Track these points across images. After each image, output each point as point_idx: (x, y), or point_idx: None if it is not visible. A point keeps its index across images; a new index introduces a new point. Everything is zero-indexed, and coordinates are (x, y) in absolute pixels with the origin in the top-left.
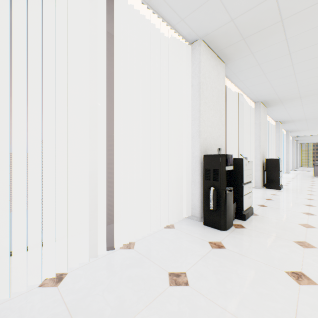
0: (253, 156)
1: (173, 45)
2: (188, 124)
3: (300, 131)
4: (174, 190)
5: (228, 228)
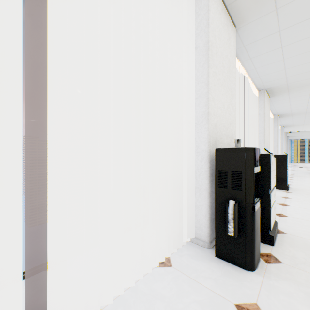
0: None
1: None
2: (189, 105)
3: (294, 126)
4: (169, 198)
5: (257, 265)
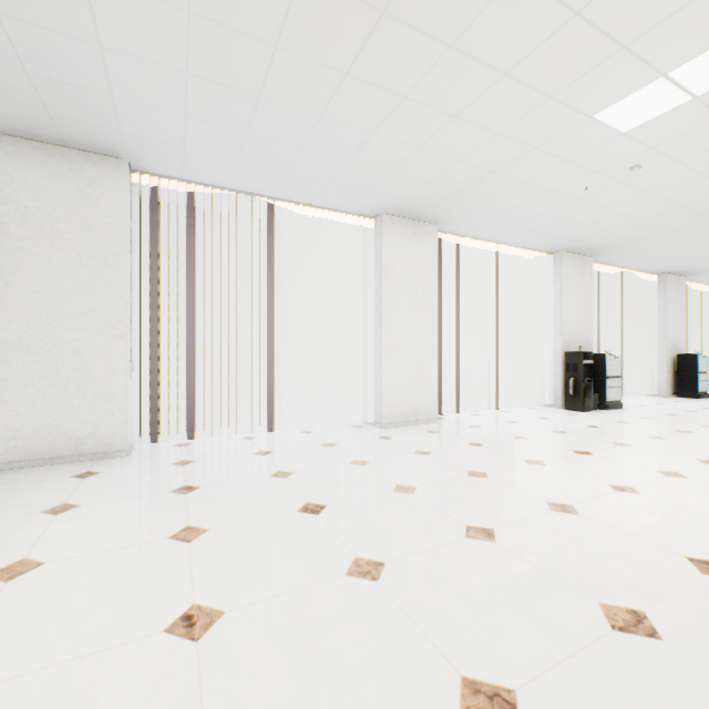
0: (654, 351)
1: (535, 255)
2: (549, 324)
3: None
4: (535, 383)
5: (586, 411)
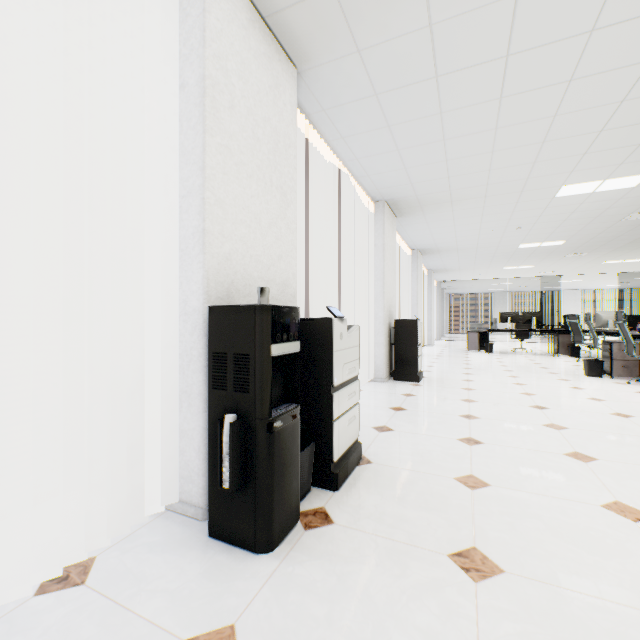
0: (371, 315)
1: None
2: (171, 210)
3: (448, 271)
4: (134, 419)
5: (283, 538)
